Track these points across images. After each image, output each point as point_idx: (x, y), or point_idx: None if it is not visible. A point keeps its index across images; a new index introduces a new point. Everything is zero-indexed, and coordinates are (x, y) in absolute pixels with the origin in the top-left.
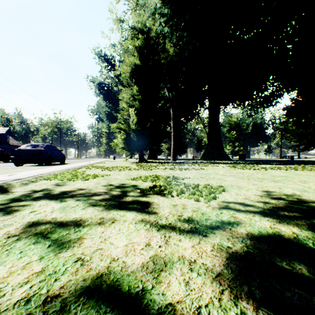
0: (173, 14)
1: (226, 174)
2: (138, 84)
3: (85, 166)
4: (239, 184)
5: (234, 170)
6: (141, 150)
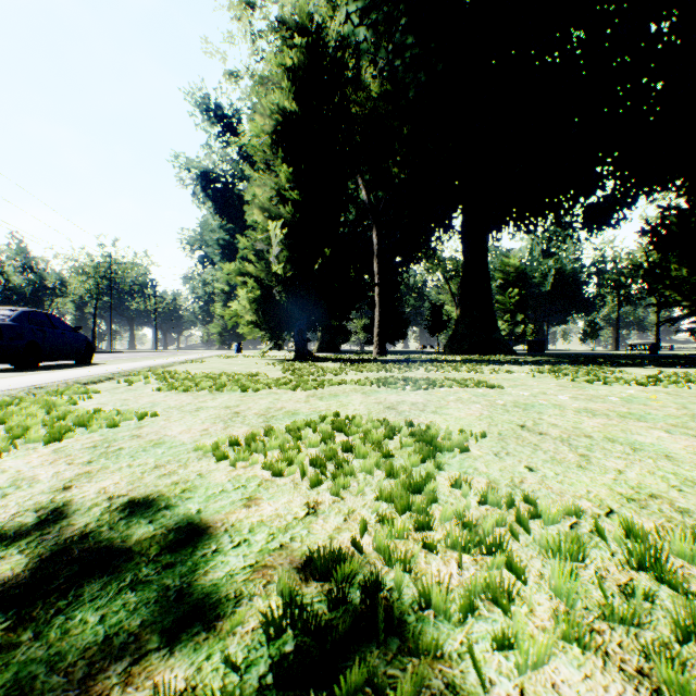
0: None
1: (597, 410)
2: (292, 164)
3: (133, 371)
4: None
5: (580, 385)
6: (301, 330)
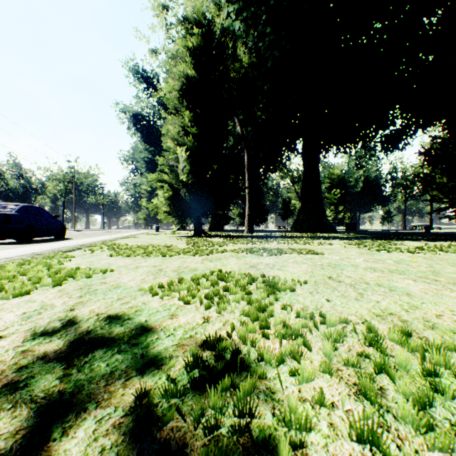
0: None
1: (377, 268)
2: (192, 110)
3: (92, 244)
4: None
5: (372, 252)
6: (198, 217)
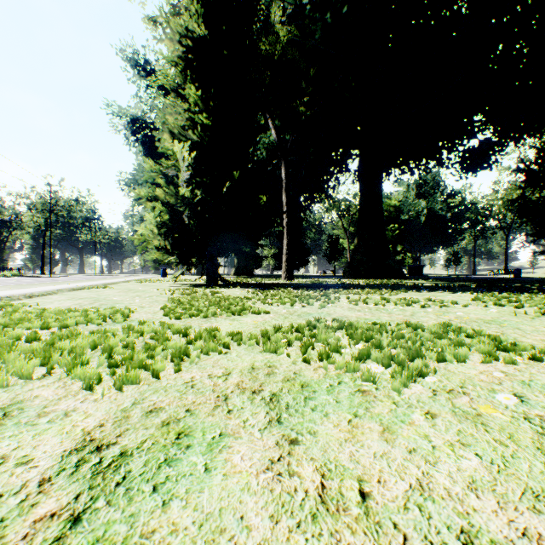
0: None
1: None
2: (203, 93)
3: None
4: None
5: None
6: (212, 256)
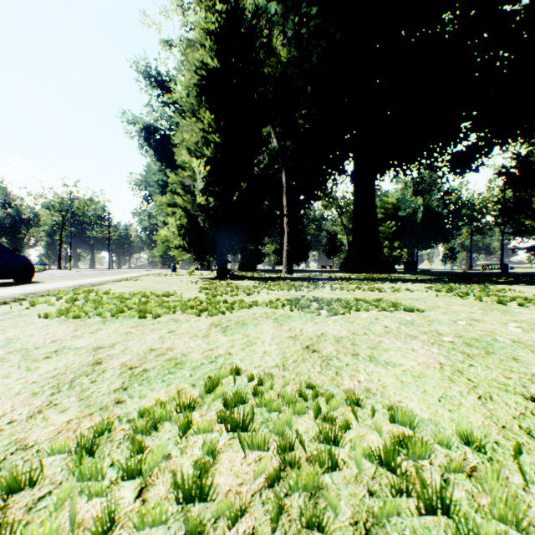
0: None
1: None
2: (214, 113)
3: (54, 291)
4: None
5: (496, 307)
6: (223, 253)
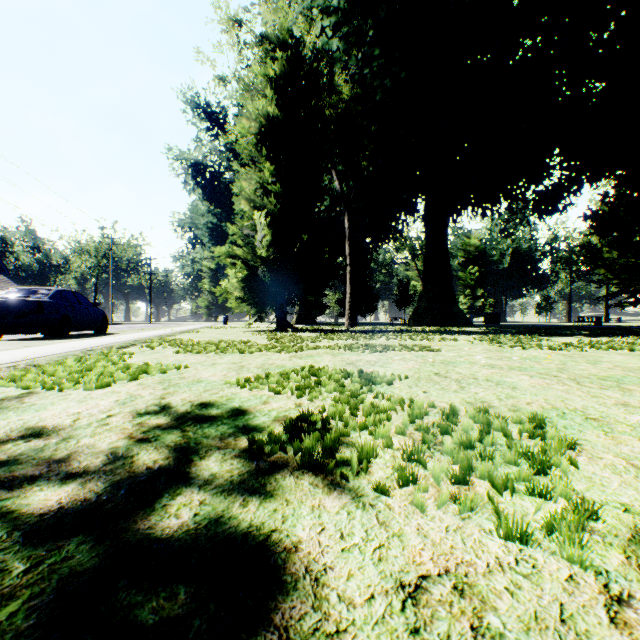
0: (351, 7)
1: (497, 365)
2: (273, 160)
3: (147, 339)
4: (579, 405)
5: (503, 349)
6: (282, 305)
